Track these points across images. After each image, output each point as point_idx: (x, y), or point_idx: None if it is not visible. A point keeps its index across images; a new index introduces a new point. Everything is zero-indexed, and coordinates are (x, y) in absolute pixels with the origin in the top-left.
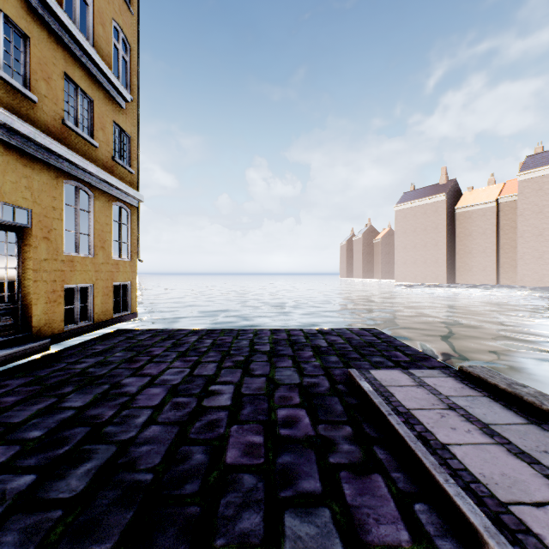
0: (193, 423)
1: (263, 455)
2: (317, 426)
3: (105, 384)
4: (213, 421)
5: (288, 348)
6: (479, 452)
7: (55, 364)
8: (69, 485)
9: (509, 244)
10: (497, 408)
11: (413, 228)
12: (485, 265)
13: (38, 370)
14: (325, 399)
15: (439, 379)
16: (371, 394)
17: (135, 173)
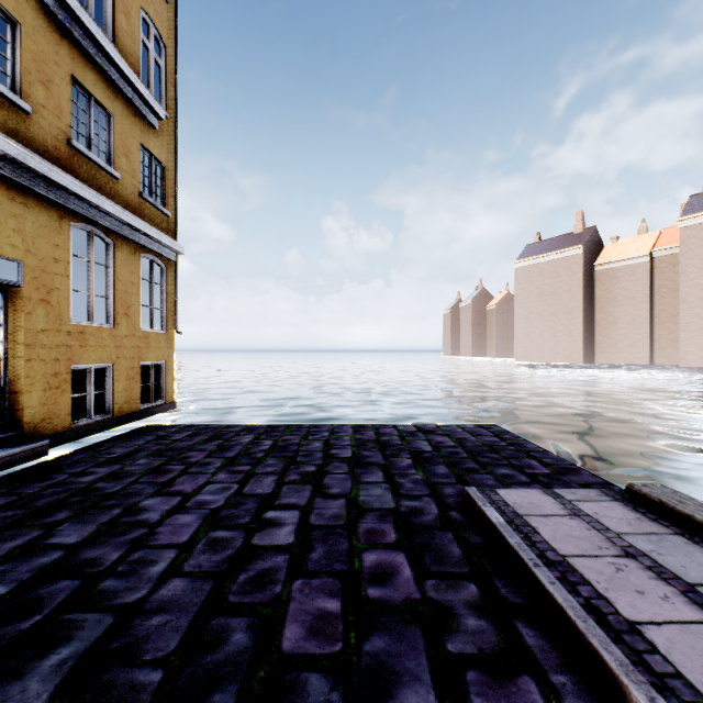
0: (235, 575)
1: (341, 635)
2: (424, 583)
3: (116, 508)
4: (265, 572)
5: (377, 454)
6: (693, 639)
7: (52, 476)
8: (24, 692)
9: (666, 312)
10: (701, 556)
11: (538, 291)
12: (635, 339)
13: (26, 484)
14: (434, 535)
15: (601, 505)
16: (502, 529)
17: (173, 216)
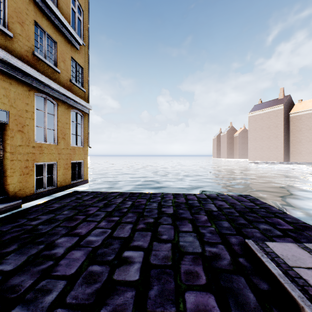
0: (98, 309)
1: None
2: None
3: (42, 244)
4: (118, 308)
5: (187, 211)
6: None
7: (19, 220)
8: None
9: None
10: None
11: (260, 127)
12: (311, 150)
13: (4, 225)
14: (231, 279)
15: None
16: (283, 280)
17: (87, 92)
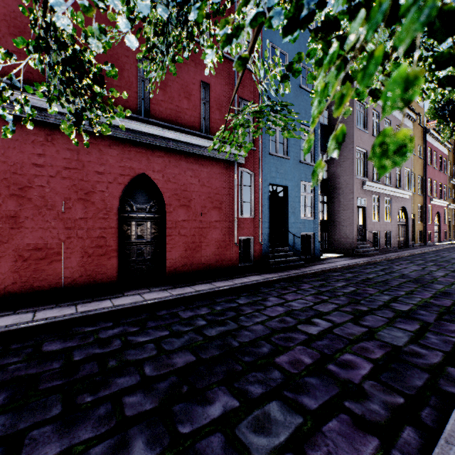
0: None
1: None
2: None
3: None
4: None
5: None
6: None
7: None
8: None
9: None
10: None
11: None
12: None
13: None
14: None
15: None
16: None
17: None
